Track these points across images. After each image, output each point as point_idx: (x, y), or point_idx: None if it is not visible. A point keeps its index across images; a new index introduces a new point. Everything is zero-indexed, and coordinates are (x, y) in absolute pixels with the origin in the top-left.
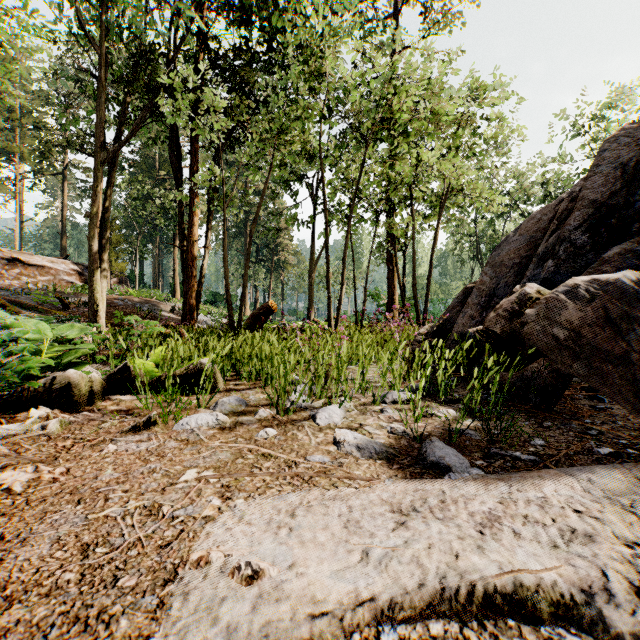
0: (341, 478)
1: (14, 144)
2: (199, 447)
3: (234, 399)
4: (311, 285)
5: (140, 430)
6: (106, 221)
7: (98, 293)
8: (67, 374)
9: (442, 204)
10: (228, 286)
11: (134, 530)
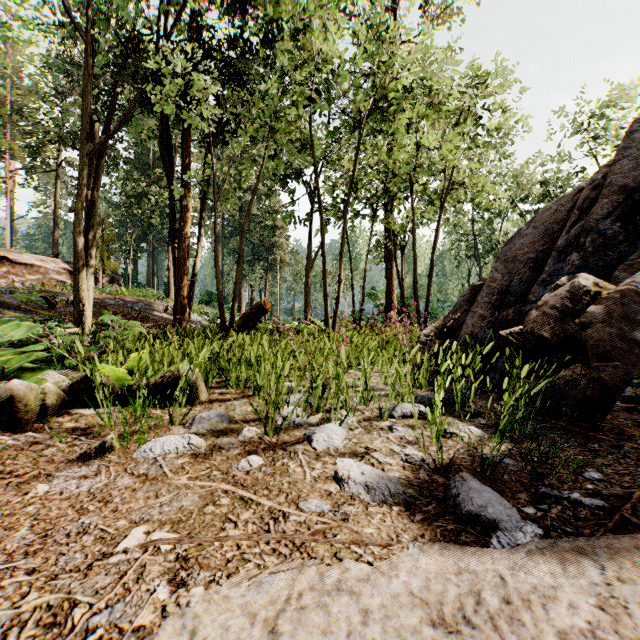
0: (347, 544)
1: (3, 140)
2: (159, 486)
3: (215, 414)
4: (308, 284)
5: (91, 458)
6: (93, 216)
7: (84, 292)
8: (10, 386)
9: (444, 199)
10: (219, 284)
11: None
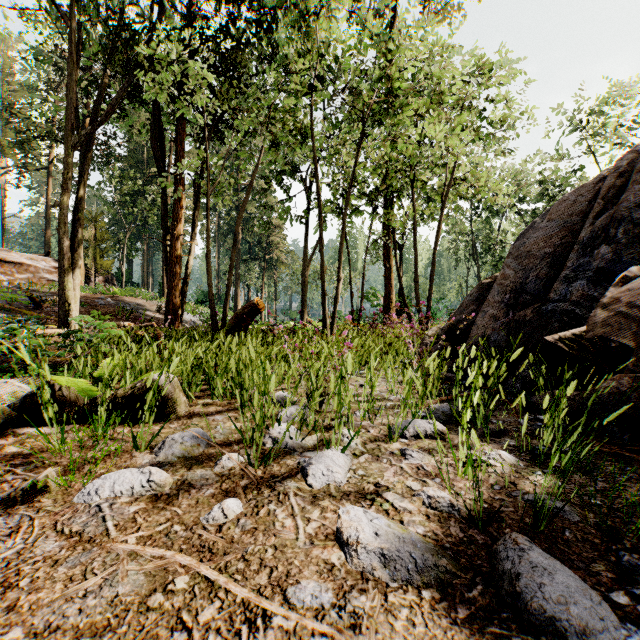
0: None
1: None
2: (92, 555)
3: (190, 435)
4: (304, 283)
5: (17, 504)
6: (80, 212)
7: (70, 291)
8: None
9: (446, 195)
10: (210, 282)
11: None
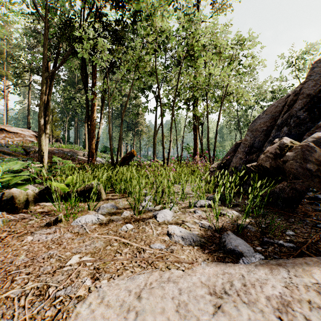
0: (172, 262)
1: (3, 70)
2: (84, 237)
3: (110, 205)
4: (154, 142)
5: (51, 225)
6: (48, 109)
7: (43, 146)
8: (11, 191)
9: (222, 100)
10: (111, 142)
11: (24, 310)
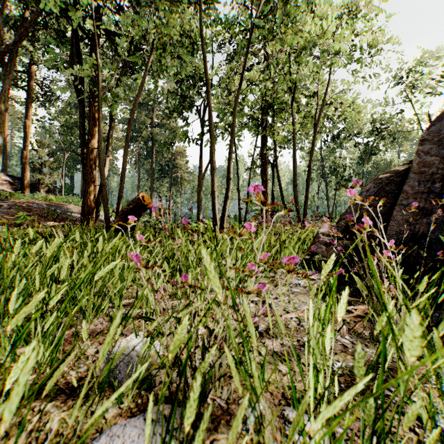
0: None
1: None
2: None
3: None
4: (200, 192)
5: None
6: (0, 125)
7: None
8: None
9: (320, 112)
10: (104, 181)
11: None
